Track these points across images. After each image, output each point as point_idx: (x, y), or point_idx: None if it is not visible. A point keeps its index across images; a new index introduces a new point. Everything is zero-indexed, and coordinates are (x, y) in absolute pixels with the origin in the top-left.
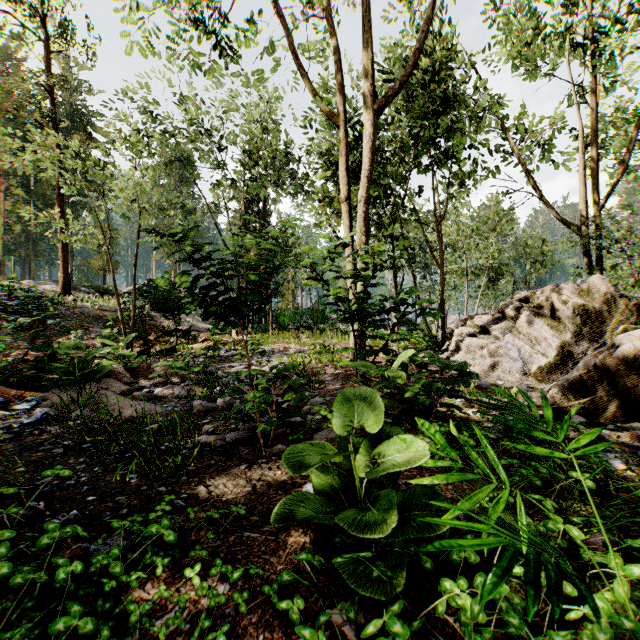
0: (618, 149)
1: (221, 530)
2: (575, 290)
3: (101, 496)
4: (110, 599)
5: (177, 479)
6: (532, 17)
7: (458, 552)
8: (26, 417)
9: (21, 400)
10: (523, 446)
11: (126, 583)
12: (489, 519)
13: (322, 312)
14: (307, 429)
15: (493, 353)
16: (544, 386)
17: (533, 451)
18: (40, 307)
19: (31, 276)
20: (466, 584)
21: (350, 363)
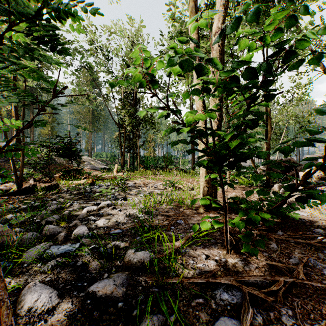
0: None
1: None
2: None
3: None
4: None
5: None
6: None
7: None
8: None
9: None
10: None
11: None
12: None
13: (170, 158)
14: None
15: None
16: None
17: None
18: None
19: None
20: None
21: (217, 225)
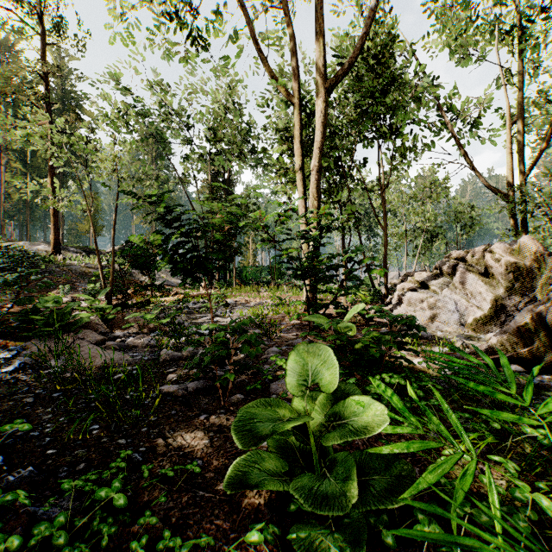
0: (539, 126)
1: (175, 489)
2: (507, 249)
3: (61, 449)
4: None
5: (137, 430)
6: (465, 7)
7: (422, 526)
8: (6, 366)
9: (5, 349)
10: (489, 411)
11: None
12: (457, 494)
13: (279, 269)
14: (264, 378)
15: (432, 306)
16: (480, 336)
17: (500, 416)
18: (33, 265)
19: (28, 238)
20: None
21: (304, 315)
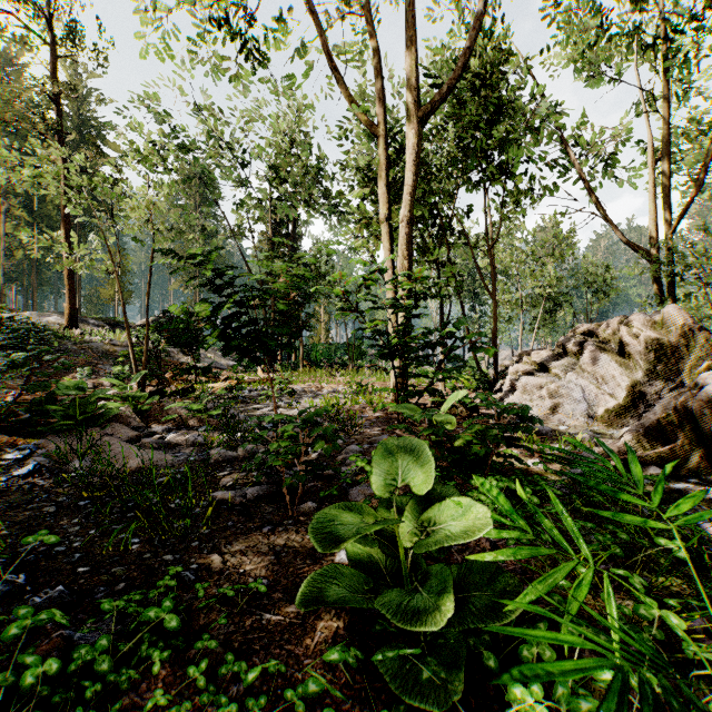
0: (691, 164)
1: (236, 611)
2: (647, 322)
3: (95, 566)
4: (94, 705)
5: (187, 545)
6: (596, 14)
7: (529, 647)
8: (17, 468)
9: (14, 448)
10: (609, 513)
11: (116, 683)
12: (569, 607)
13: (359, 347)
14: (341, 483)
15: (553, 394)
16: (613, 432)
17: (622, 519)
18: (43, 341)
19: (34, 307)
20: (541, 691)
21: (391, 405)
